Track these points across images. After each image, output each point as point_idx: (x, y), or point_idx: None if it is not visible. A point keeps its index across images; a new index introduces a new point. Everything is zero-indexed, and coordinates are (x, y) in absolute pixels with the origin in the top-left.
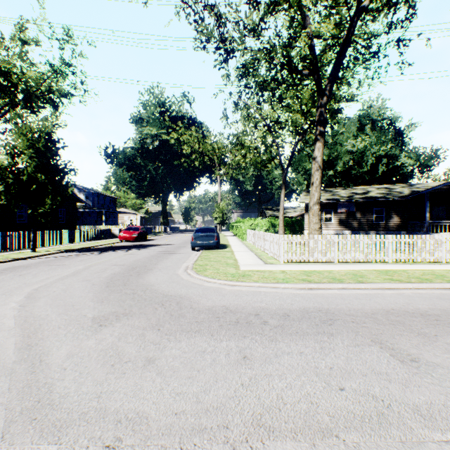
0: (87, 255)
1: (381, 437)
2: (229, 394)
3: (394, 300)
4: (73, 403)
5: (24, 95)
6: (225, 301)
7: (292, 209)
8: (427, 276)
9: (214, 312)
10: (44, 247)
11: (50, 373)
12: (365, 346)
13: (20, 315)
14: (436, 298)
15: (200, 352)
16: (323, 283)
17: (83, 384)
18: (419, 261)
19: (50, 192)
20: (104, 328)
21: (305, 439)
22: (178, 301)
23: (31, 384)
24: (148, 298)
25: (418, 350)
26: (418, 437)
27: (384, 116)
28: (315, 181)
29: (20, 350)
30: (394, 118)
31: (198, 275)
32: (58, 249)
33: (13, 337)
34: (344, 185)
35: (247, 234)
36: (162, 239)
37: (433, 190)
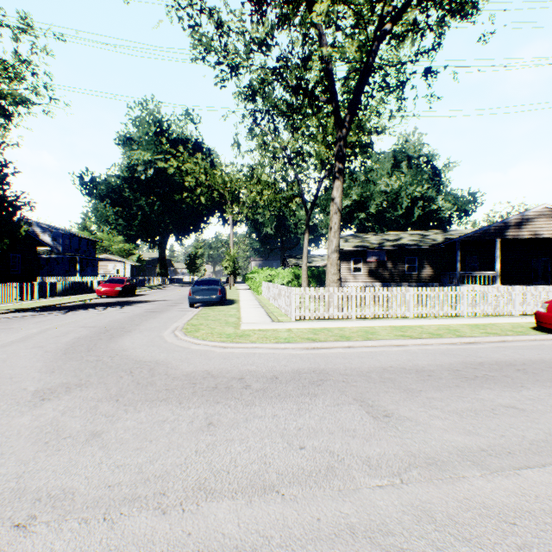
0: (47, 315)
1: (321, 488)
2: (178, 462)
3: (396, 357)
4: None
5: None
6: (209, 366)
7: (319, 257)
8: (440, 331)
9: (192, 378)
10: None
11: None
12: (346, 405)
13: None
14: (439, 354)
15: (160, 422)
16: (328, 341)
17: (3, 465)
18: (441, 315)
19: None
20: (47, 402)
21: (244, 497)
22: (151, 368)
23: None
24: (114, 365)
25: (396, 406)
26: (357, 485)
27: (420, 153)
28: (333, 226)
29: None
30: (431, 156)
31: (186, 337)
32: (7, 308)
33: None
34: (377, 230)
35: (262, 287)
36: (156, 294)
37: (464, 237)
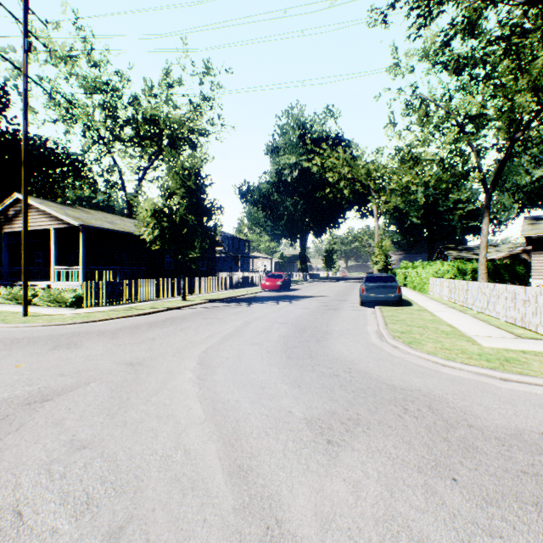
0: (236, 307)
1: None
2: None
3: None
4: None
5: (169, 141)
6: (532, 421)
7: (491, 247)
8: None
9: (540, 449)
10: (191, 296)
11: None
12: None
13: (203, 395)
14: None
15: None
16: None
17: None
18: None
19: (199, 234)
20: (338, 449)
21: None
22: (427, 405)
23: None
24: (365, 389)
25: None
26: None
27: None
28: None
29: (231, 478)
30: None
31: (417, 352)
32: (204, 298)
33: (211, 441)
34: None
35: (430, 284)
36: (308, 289)
37: None
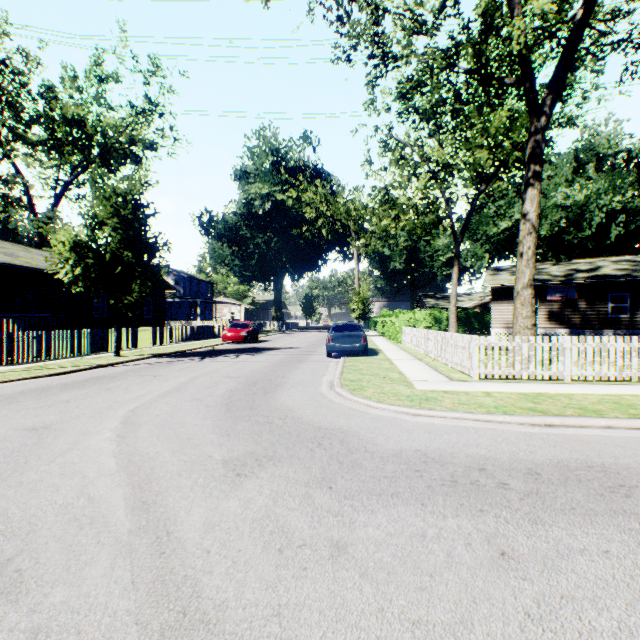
0: (186, 362)
1: None
2: (514, 636)
3: None
4: (240, 624)
5: (101, 150)
6: (416, 443)
7: (465, 296)
8: None
9: (407, 461)
10: (129, 350)
11: (188, 558)
12: None
13: (120, 451)
14: None
15: (418, 537)
16: (568, 416)
17: (244, 584)
18: None
19: (138, 275)
20: (245, 479)
21: None
22: (341, 439)
23: (165, 577)
24: (292, 431)
25: None
26: None
27: (618, 147)
28: (525, 251)
29: (133, 511)
30: (637, 149)
31: (356, 397)
32: (147, 353)
33: (119, 487)
34: (550, 258)
35: (402, 334)
36: (279, 340)
37: None
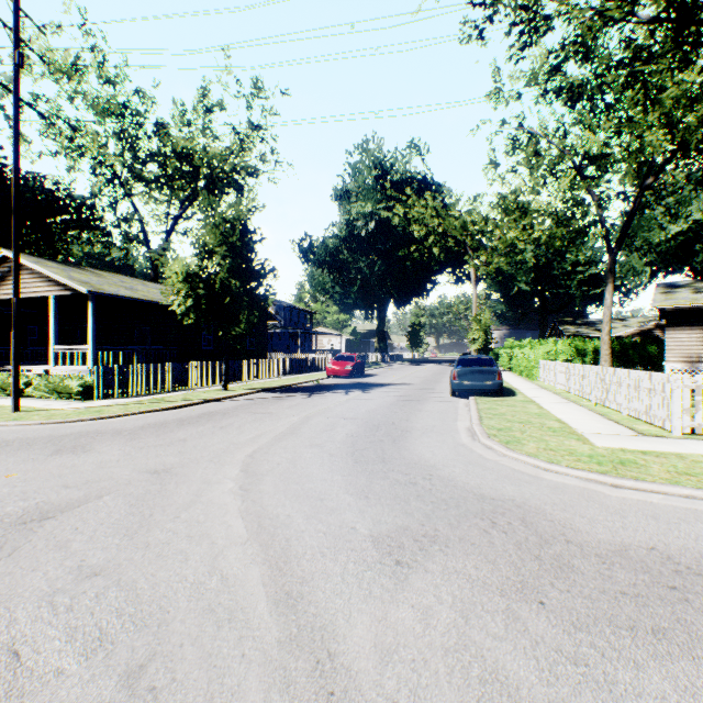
0: (293, 398)
1: None
2: None
3: None
4: None
5: (207, 182)
6: (642, 534)
7: (617, 321)
8: None
9: (645, 567)
10: (235, 384)
11: None
12: None
13: (246, 509)
14: None
15: None
16: None
17: None
18: None
19: (246, 305)
20: (408, 571)
21: None
22: (521, 518)
23: None
24: (447, 499)
25: None
26: None
27: None
28: None
29: (277, 606)
30: None
31: (515, 454)
32: (253, 386)
33: (254, 564)
34: None
35: (540, 369)
36: (386, 374)
37: None
